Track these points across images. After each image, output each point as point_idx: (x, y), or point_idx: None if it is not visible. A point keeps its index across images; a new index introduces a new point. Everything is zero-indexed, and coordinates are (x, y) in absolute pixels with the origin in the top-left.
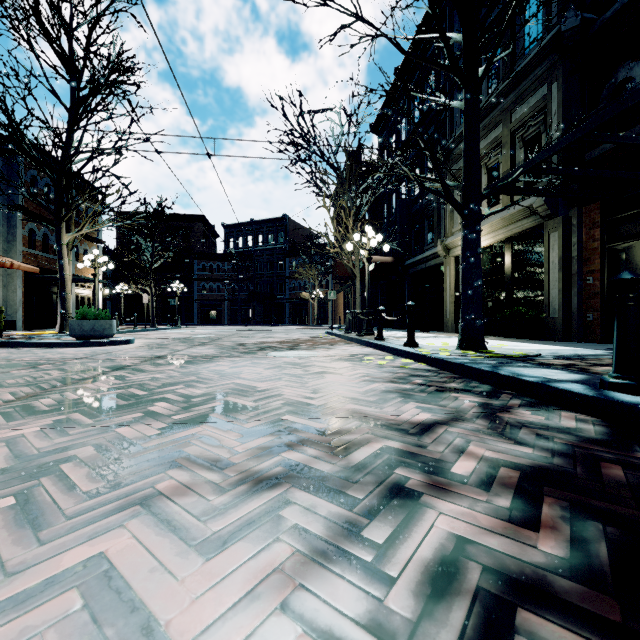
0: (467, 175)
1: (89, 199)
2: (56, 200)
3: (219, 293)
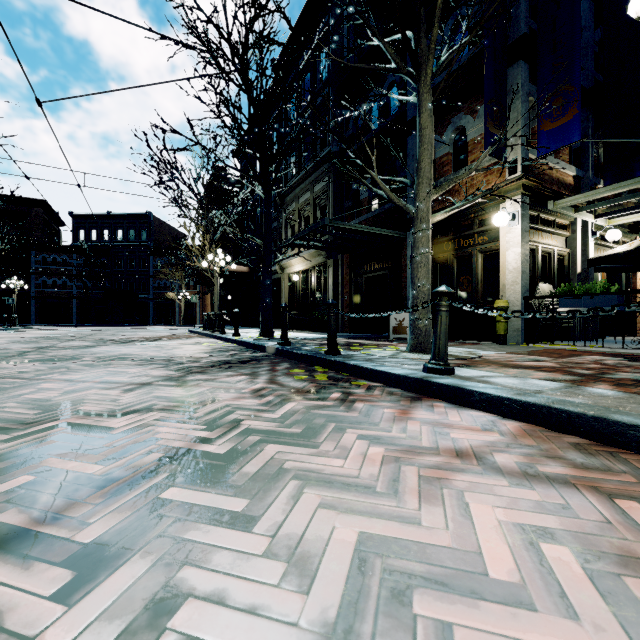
0: (265, 239)
1: None
2: None
3: (66, 290)
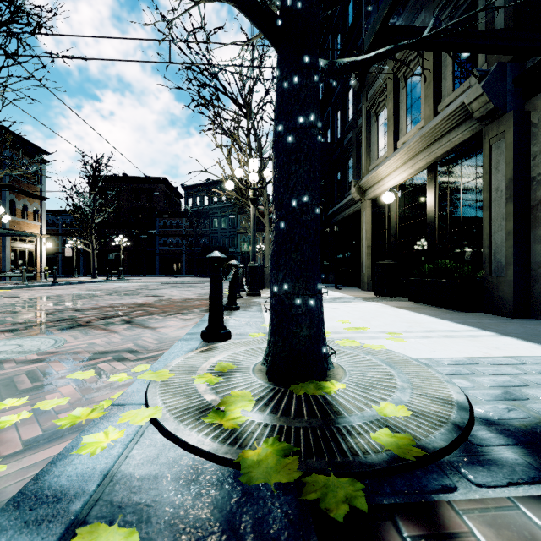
0: None
1: (30, 157)
2: None
3: (178, 247)
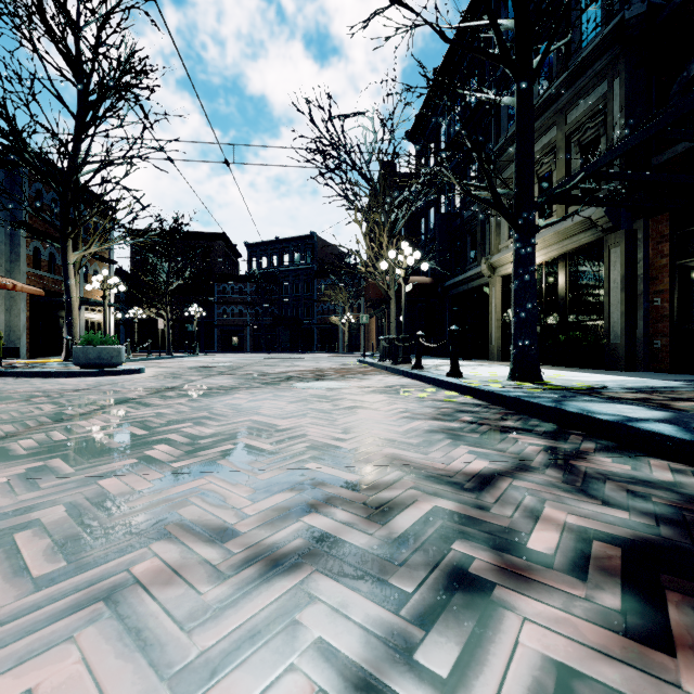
0: (520, 181)
1: (100, 215)
2: (62, 215)
3: (241, 318)
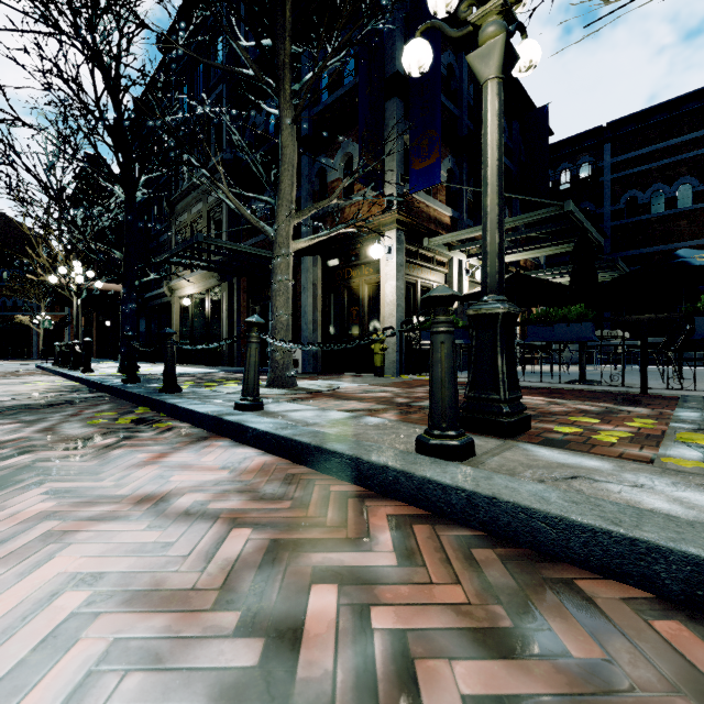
0: (126, 252)
1: None
2: None
3: None
